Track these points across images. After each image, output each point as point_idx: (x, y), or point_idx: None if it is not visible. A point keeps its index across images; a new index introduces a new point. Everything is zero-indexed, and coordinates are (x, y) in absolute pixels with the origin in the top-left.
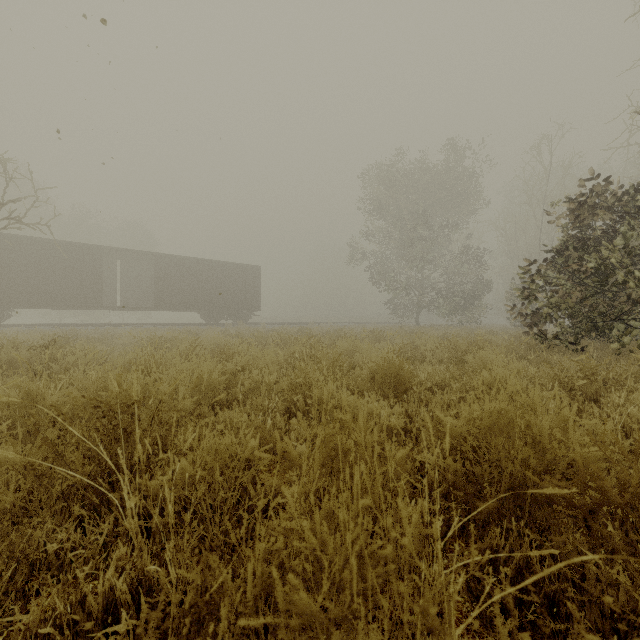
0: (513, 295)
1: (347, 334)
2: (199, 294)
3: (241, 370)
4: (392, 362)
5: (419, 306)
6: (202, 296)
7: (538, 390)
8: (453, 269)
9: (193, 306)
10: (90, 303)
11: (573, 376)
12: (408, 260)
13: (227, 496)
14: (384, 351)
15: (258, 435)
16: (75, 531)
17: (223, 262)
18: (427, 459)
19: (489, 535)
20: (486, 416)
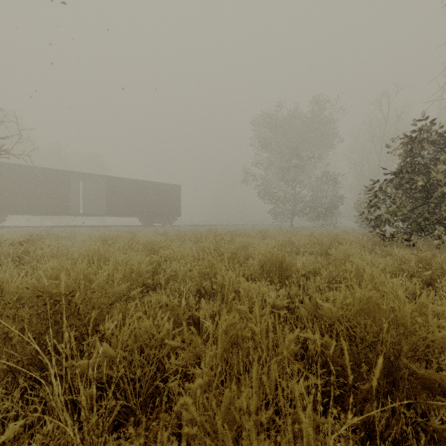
0: (359, 205)
1: (242, 233)
2: (138, 205)
3: (164, 260)
4: (276, 254)
5: (293, 213)
6: (140, 206)
7: (388, 277)
8: (317, 187)
9: (134, 213)
10: (61, 211)
11: (412, 266)
12: (285, 181)
13: (145, 370)
14: (270, 246)
15: (171, 319)
16: (22, 397)
17: (155, 182)
18: (308, 335)
19: (367, 409)
20: (357, 302)
